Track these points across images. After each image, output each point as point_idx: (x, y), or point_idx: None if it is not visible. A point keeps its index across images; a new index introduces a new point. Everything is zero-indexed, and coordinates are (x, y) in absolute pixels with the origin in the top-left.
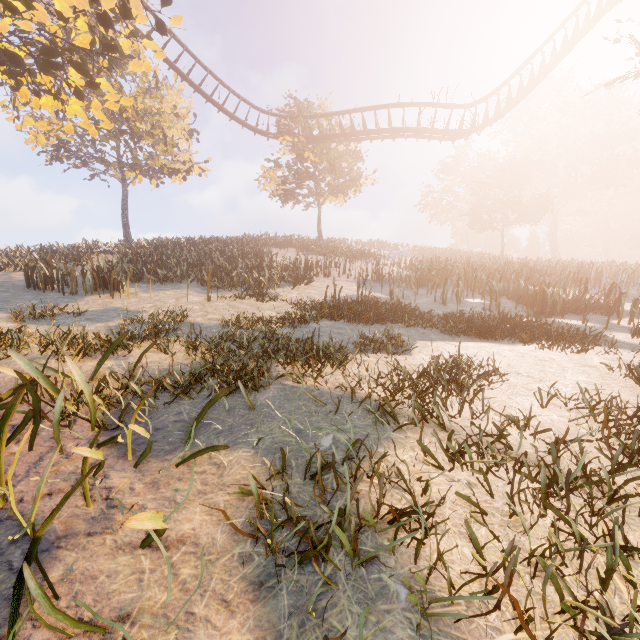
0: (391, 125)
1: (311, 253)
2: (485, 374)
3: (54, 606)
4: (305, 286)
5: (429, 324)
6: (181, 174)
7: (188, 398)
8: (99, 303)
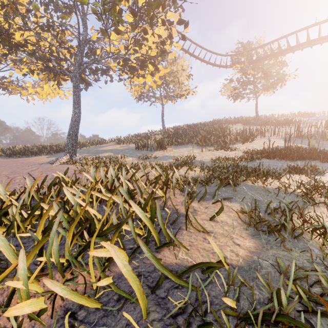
0: (309, 39)
1: (251, 125)
2: None
3: (197, 221)
4: (249, 143)
5: None
6: (184, 96)
7: (207, 186)
8: (160, 154)
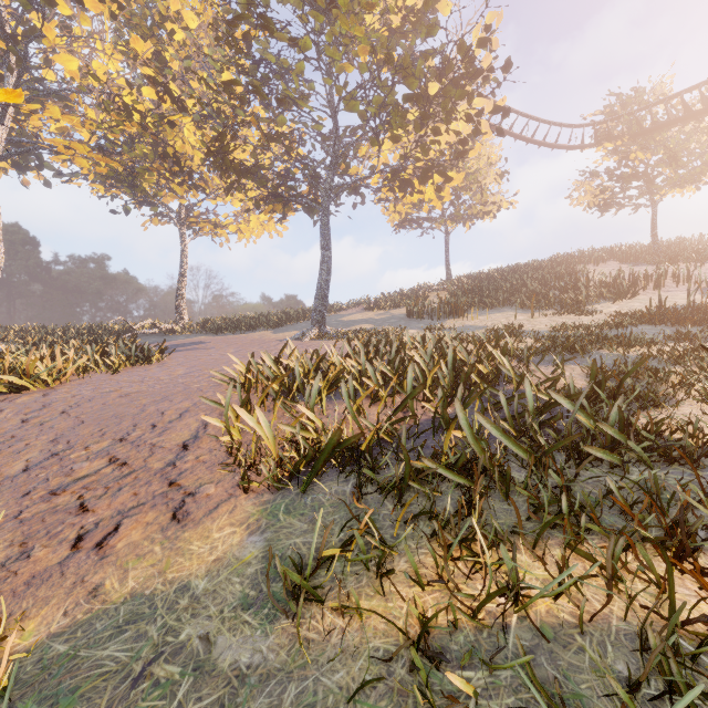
0: None
1: (641, 263)
2: None
3: (539, 369)
4: (627, 300)
5: None
6: (492, 214)
7: (546, 355)
8: (457, 324)
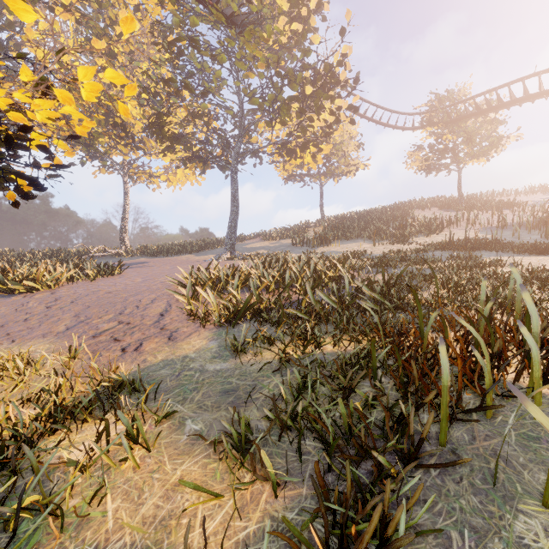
0: (527, 92)
1: (451, 210)
2: (497, 262)
3: (364, 275)
4: (436, 235)
5: (507, 249)
6: (352, 173)
7: (374, 268)
8: (325, 250)
